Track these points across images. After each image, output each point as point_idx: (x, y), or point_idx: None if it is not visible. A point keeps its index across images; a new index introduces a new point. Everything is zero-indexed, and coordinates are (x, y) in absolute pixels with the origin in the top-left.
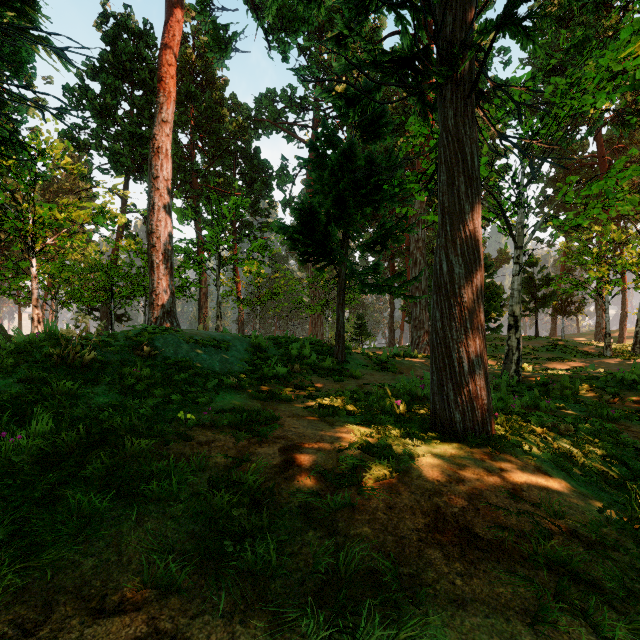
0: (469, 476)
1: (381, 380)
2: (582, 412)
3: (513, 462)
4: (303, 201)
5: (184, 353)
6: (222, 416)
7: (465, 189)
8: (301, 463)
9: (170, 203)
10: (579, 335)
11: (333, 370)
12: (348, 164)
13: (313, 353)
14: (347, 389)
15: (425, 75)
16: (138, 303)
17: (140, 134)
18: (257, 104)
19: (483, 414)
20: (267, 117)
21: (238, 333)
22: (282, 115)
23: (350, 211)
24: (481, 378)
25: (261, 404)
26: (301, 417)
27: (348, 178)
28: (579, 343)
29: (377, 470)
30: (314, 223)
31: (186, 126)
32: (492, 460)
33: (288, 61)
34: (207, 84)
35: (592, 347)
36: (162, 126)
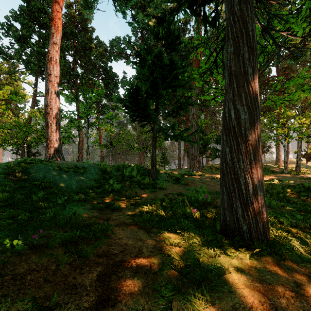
0: (278, 301)
1: (177, 190)
2: (294, 208)
3: (299, 272)
4: (132, 84)
5: (50, 176)
6: (57, 234)
7: (248, 56)
8: (116, 300)
9: (58, 89)
10: (266, 162)
11: (149, 184)
12: (158, 63)
13: (138, 174)
14: (158, 198)
15: (207, 0)
16: (42, 146)
17: (43, 52)
18: (111, 44)
19: (264, 225)
20: (116, 51)
21: (100, 162)
22: (124, 51)
23: (160, 90)
24: (261, 198)
25: (99, 213)
26: (126, 225)
27: (158, 71)
28: (270, 166)
29: (194, 307)
30: (138, 97)
31: (71, 51)
32: (283, 272)
33: (126, 18)
34: (83, 30)
35: (277, 168)
36: (53, 46)
